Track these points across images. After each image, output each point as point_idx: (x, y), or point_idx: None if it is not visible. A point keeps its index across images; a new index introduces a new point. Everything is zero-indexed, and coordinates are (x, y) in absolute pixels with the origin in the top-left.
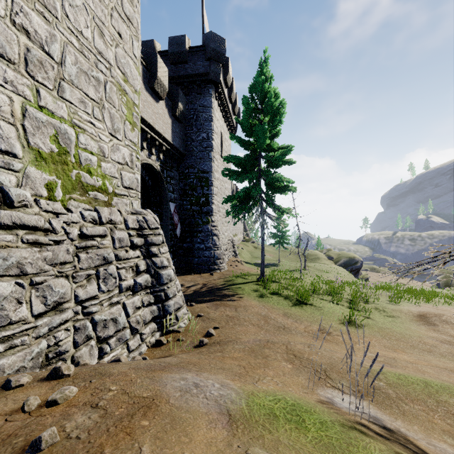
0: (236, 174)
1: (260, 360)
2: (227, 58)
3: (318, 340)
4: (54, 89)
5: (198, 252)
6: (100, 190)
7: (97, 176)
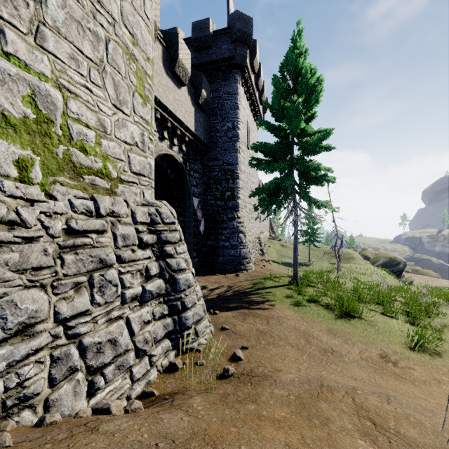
0: (265, 163)
1: (319, 431)
2: (254, 40)
3: (384, 375)
4: (30, 33)
5: (223, 250)
6: (99, 174)
7: (95, 156)
